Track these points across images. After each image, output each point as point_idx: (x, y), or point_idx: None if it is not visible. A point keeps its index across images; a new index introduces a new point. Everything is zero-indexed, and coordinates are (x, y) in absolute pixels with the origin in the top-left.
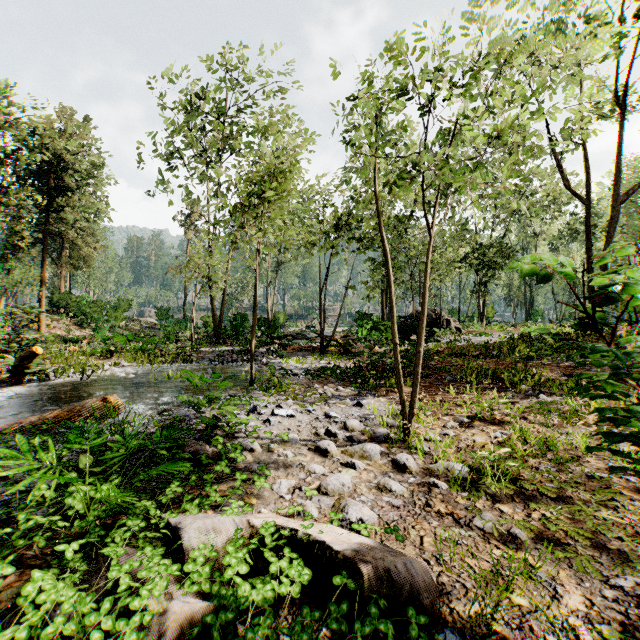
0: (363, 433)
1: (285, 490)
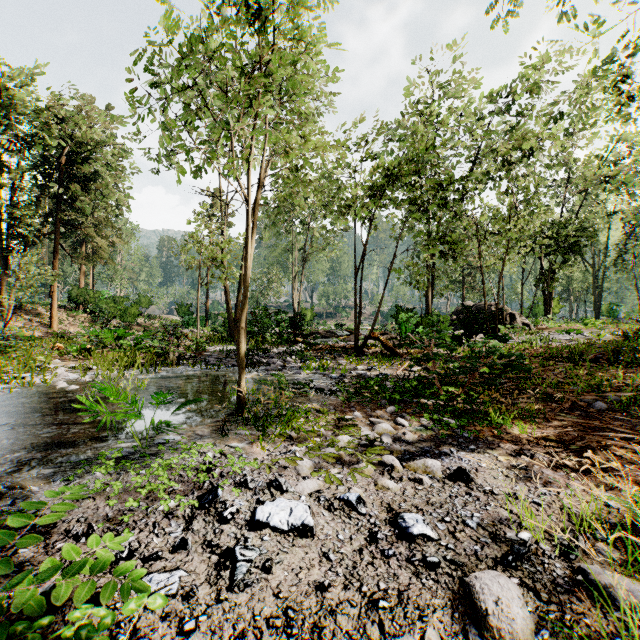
0: None
1: None
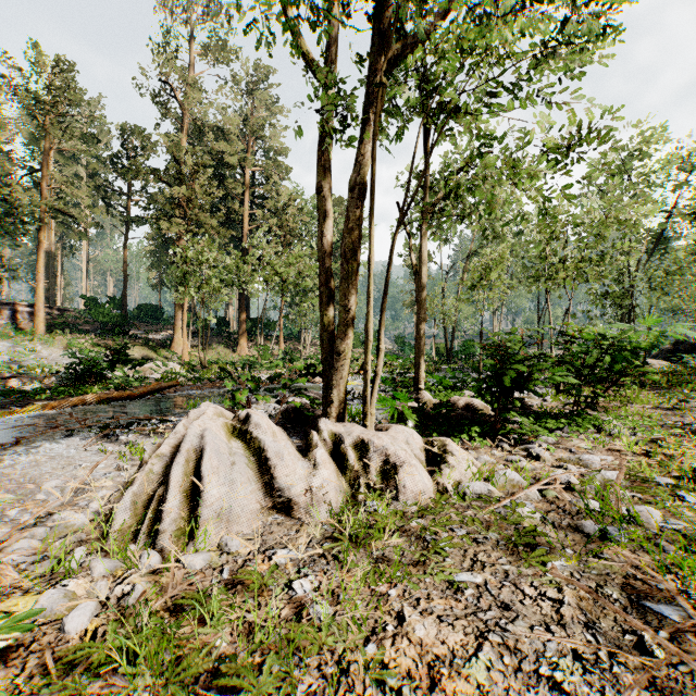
0: None
1: None
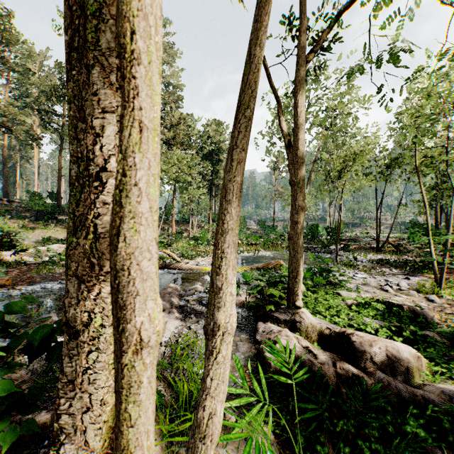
0: (409, 288)
1: (369, 297)
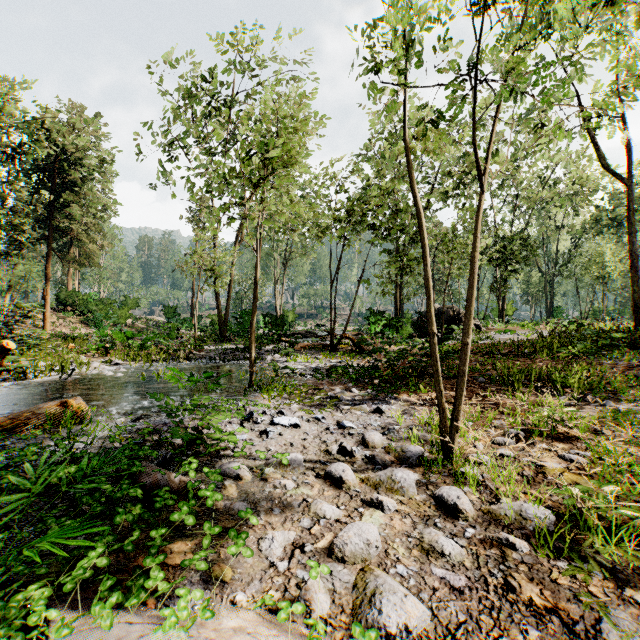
0: (388, 451)
1: (279, 551)
